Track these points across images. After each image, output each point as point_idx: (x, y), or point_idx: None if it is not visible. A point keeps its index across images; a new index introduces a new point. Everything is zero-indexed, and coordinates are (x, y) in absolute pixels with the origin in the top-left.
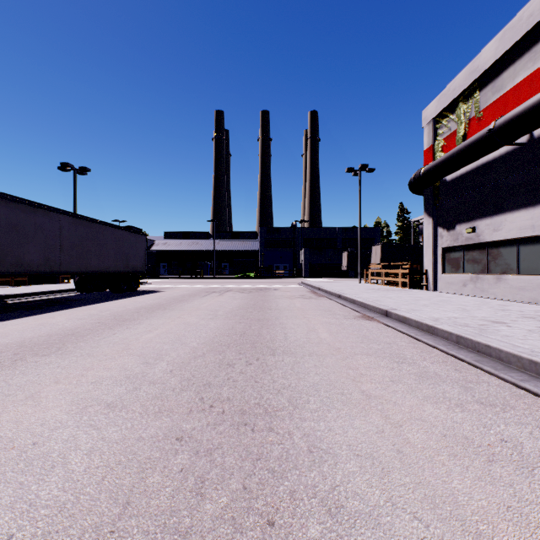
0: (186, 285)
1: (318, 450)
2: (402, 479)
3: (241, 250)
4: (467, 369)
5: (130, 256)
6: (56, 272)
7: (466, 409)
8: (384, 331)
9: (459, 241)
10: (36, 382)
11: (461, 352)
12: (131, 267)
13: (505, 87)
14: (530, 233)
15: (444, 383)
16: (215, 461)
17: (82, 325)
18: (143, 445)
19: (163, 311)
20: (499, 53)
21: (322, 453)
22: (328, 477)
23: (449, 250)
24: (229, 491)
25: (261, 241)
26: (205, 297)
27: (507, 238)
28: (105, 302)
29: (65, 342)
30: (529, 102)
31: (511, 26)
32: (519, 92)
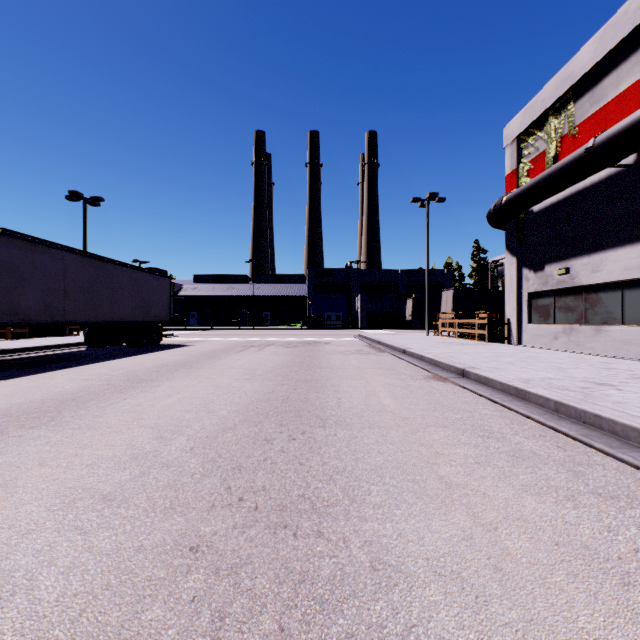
0: (220, 338)
1: (385, 567)
2: (505, 614)
3: (286, 296)
4: (573, 447)
5: (151, 302)
6: (59, 322)
7: (580, 504)
8: (461, 395)
9: (549, 285)
10: (15, 465)
11: (562, 423)
12: (152, 316)
13: (606, 97)
14: (637, 274)
15: (545, 466)
16: (241, 584)
17: (86, 387)
18: (144, 558)
19: (188, 370)
20: (598, 55)
21: (391, 571)
22: (400, 610)
23: (536, 295)
24: (259, 635)
25: (309, 286)
26: (241, 352)
27: (609, 280)
28: (120, 359)
29: (61, 410)
30: (637, 113)
31: (614, 22)
32: (623, 102)
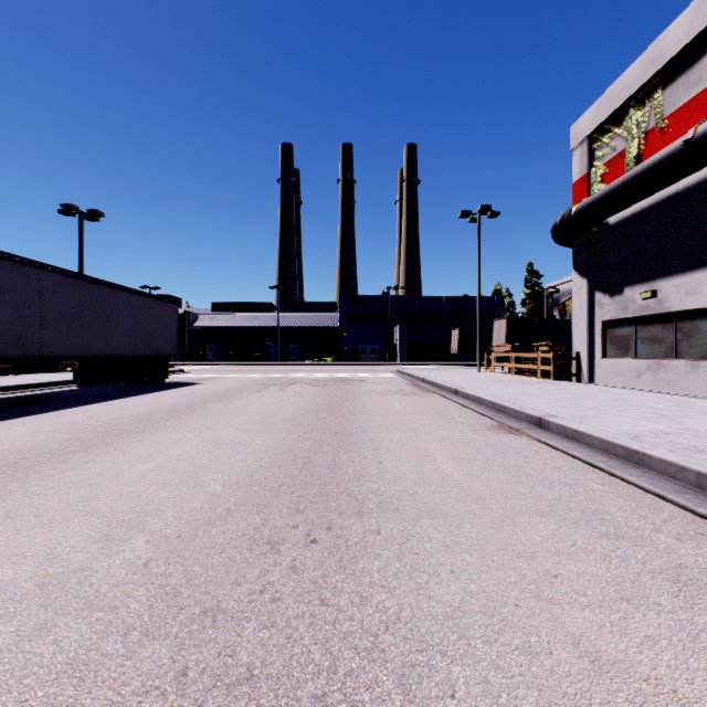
0: (237, 375)
1: None
2: None
3: (315, 326)
4: None
5: (154, 333)
6: (33, 356)
7: None
8: (546, 456)
9: (629, 311)
10: None
11: None
12: (155, 349)
13: (706, 79)
14: None
15: None
16: None
17: (44, 443)
18: None
19: (188, 417)
20: (696, 28)
21: None
22: None
23: (612, 324)
24: None
25: (341, 315)
26: (259, 393)
27: None
28: (109, 401)
29: None
30: None
31: None
32: None
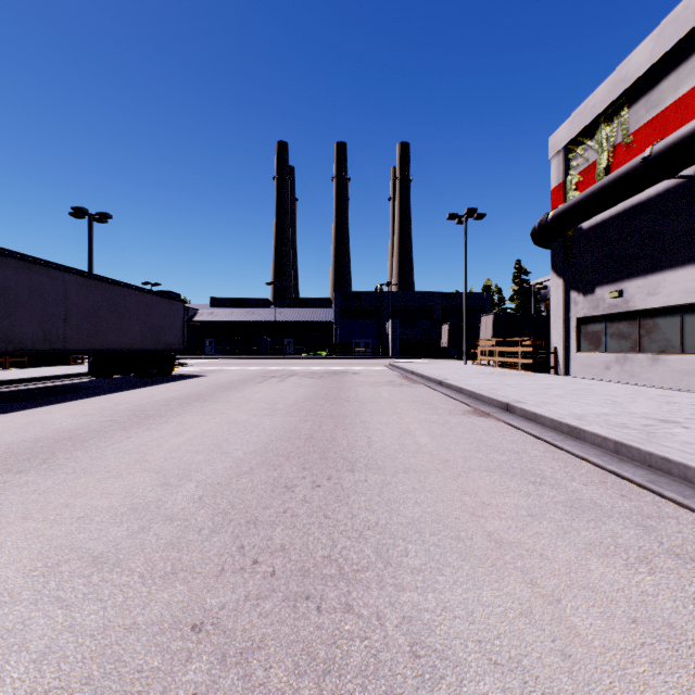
0: (238, 368)
1: (428, 653)
2: None
3: (310, 321)
4: (640, 495)
5: (162, 329)
6: (59, 350)
7: (655, 568)
8: (507, 433)
9: (600, 309)
10: None
11: (624, 467)
12: (163, 343)
13: (665, 101)
14: None
15: (610, 519)
16: (253, 676)
17: (86, 424)
18: (136, 640)
19: (202, 404)
20: (655, 56)
21: (435, 659)
22: None
23: (586, 321)
24: None
25: (335, 310)
26: (261, 384)
27: (667, 304)
28: (126, 391)
29: (56, 451)
30: None
31: (673, 18)
32: (684, 107)
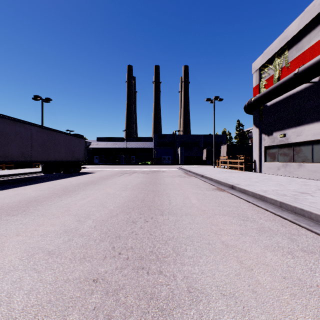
0: (109, 169)
1: (195, 291)
2: (259, 317)
3: (143, 148)
4: (290, 225)
5: (75, 151)
6: (28, 161)
7: (295, 256)
8: (232, 198)
9: (275, 142)
10: (4, 235)
11: (284, 213)
12: (75, 158)
13: (304, 47)
14: None
15: (276, 235)
16: (120, 300)
17: (42, 194)
18: (69, 285)
19: (93, 185)
20: (300, 27)
21: (198, 293)
22: (203, 315)
23: (269, 147)
24: None
25: (154, 143)
26: (120, 176)
27: (305, 140)
28: (59, 179)
29: (29, 206)
30: None
31: (308, 10)
32: (313, 50)
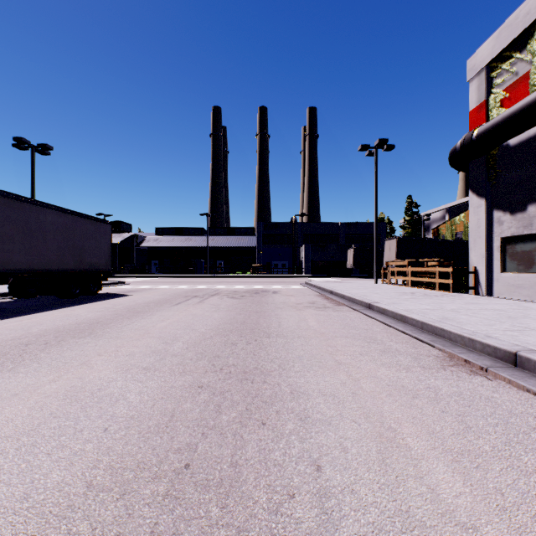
0: (168, 286)
1: None
2: None
3: (237, 246)
4: None
5: (86, 249)
6: None
7: None
8: None
9: (534, 227)
10: None
11: None
12: (87, 263)
13: None
14: None
15: None
16: None
17: None
18: None
19: (76, 342)
20: None
21: None
22: None
23: (513, 240)
24: None
25: (258, 237)
26: (177, 306)
27: None
28: (18, 317)
29: None
30: None
31: None
32: None
